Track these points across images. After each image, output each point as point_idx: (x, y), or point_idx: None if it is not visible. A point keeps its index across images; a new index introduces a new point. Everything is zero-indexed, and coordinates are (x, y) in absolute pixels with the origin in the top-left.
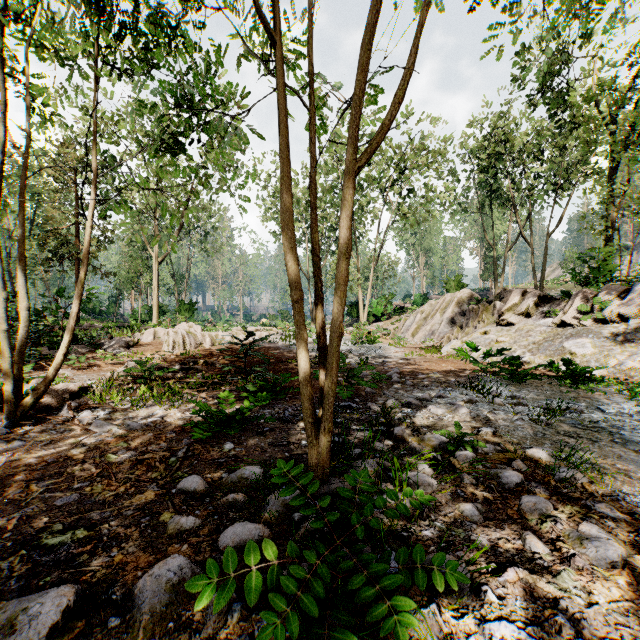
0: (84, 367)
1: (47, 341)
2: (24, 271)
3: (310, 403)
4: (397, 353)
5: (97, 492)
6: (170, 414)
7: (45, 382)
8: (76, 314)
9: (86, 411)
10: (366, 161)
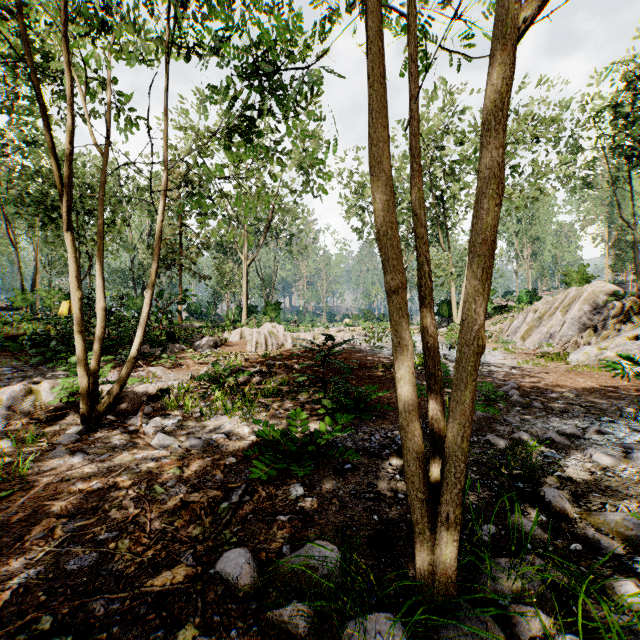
0: (174, 366)
1: (149, 340)
2: (100, 270)
3: (419, 465)
4: (506, 360)
5: (119, 554)
6: (237, 430)
7: (116, 386)
8: (146, 314)
9: (156, 419)
10: (539, 8)
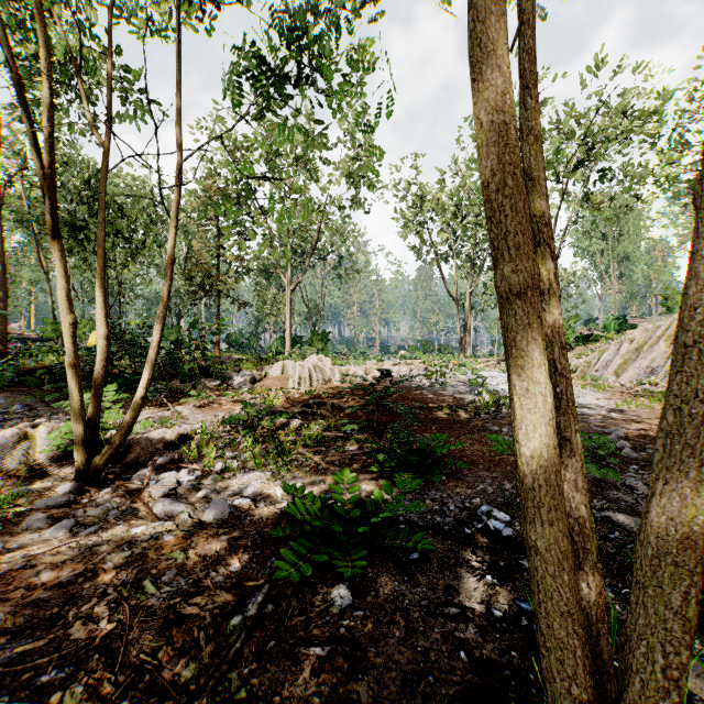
0: (205, 404)
1: (179, 374)
2: (101, 289)
3: (574, 630)
4: (599, 401)
5: None
6: (268, 492)
7: (120, 433)
8: (157, 344)
9: (169, 474)
10: None
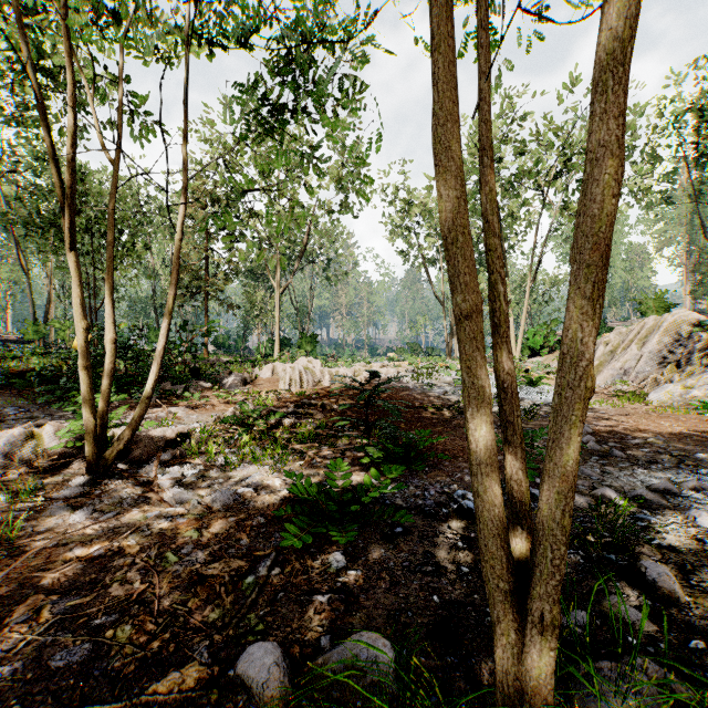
0: (198, 405)
1: (170, 376)
2: (109, 296)
3: (501, 545)
4: None
5: (117, 646)
6: (267, 482)
7: (128, 431)
8: (162, 347)
9: (173, 468)
10: None
